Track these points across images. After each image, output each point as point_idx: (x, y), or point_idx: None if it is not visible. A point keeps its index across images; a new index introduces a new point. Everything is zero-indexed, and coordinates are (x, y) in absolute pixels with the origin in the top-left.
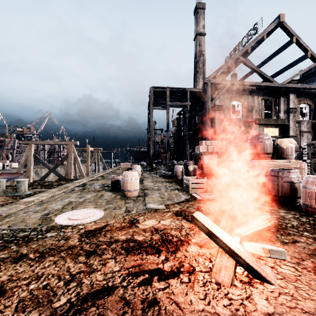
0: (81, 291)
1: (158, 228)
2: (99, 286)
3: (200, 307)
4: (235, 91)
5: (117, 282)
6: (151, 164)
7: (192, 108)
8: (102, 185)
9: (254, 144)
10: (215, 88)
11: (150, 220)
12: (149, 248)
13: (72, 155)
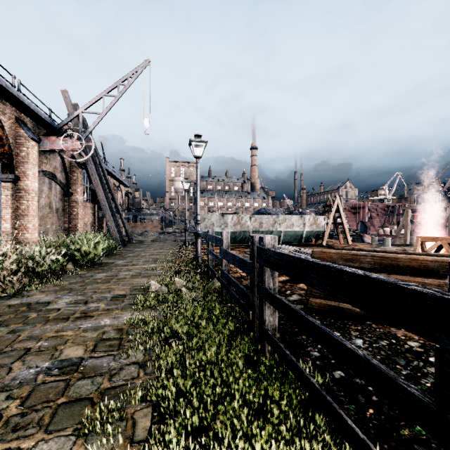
0: None
1: None
2: None
3: None
4: None
5: None
6: None
7: None
8: None
9: None
10: None
11: None
12: None
13: None
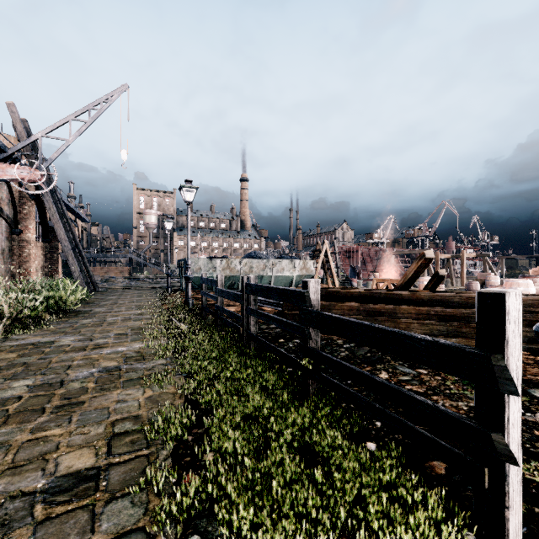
0: None
1: None
2: None
3: None
4: None
5: None
6: None
7: None
8: None
9: None
10: None
11: None
12: None
13: None
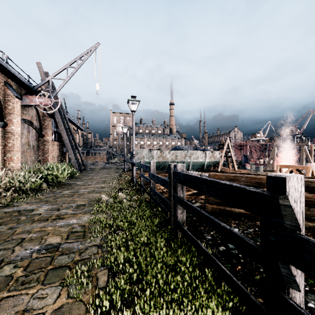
0: None
1: None
2: None
3: None
4: None
5: None
6: None
7: None
8: None
9: None
10: None
11: None
12: None
13: (303, 154)
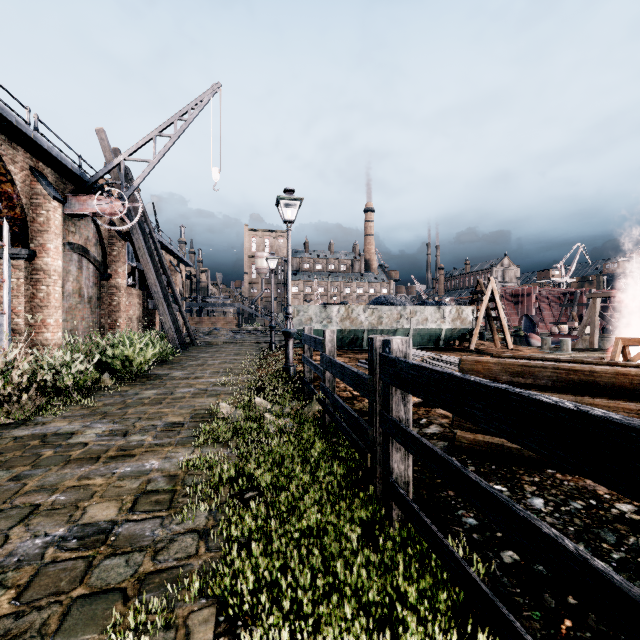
0: None
1: None
2: None
3: None
4: None
5: None
6: None
7: None
8: None
9: None
10: None
11: None
12: None
13: None
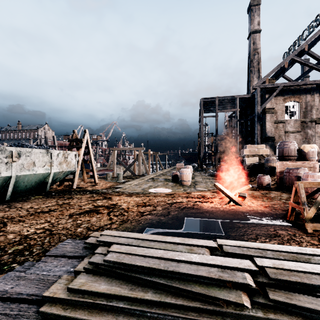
0: (173, 201)
1: (201, 194)
2: (179, 201)
3: (211, 206)
4: (290, 91)
5: (184, 201)
6: (201, 165)
7: (244, 111)
8: (165, 179)
9: (280, 149)
10: (265, 91)
11: (197, 193)
12: (196, 198)
13: (140, 158)
